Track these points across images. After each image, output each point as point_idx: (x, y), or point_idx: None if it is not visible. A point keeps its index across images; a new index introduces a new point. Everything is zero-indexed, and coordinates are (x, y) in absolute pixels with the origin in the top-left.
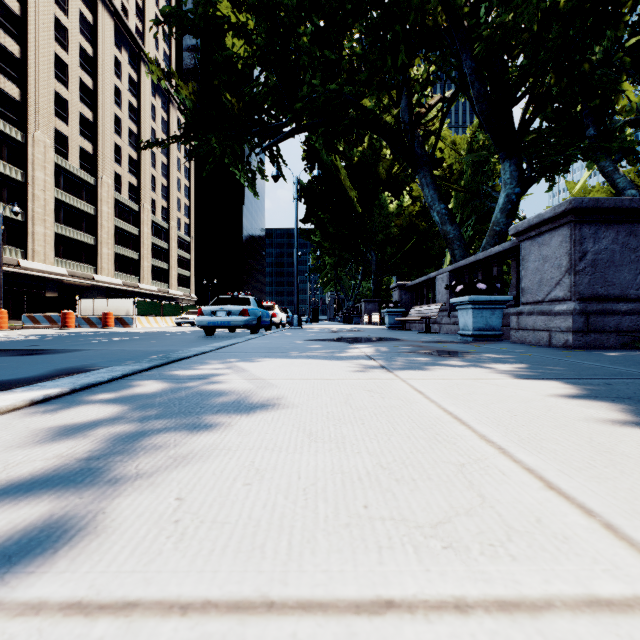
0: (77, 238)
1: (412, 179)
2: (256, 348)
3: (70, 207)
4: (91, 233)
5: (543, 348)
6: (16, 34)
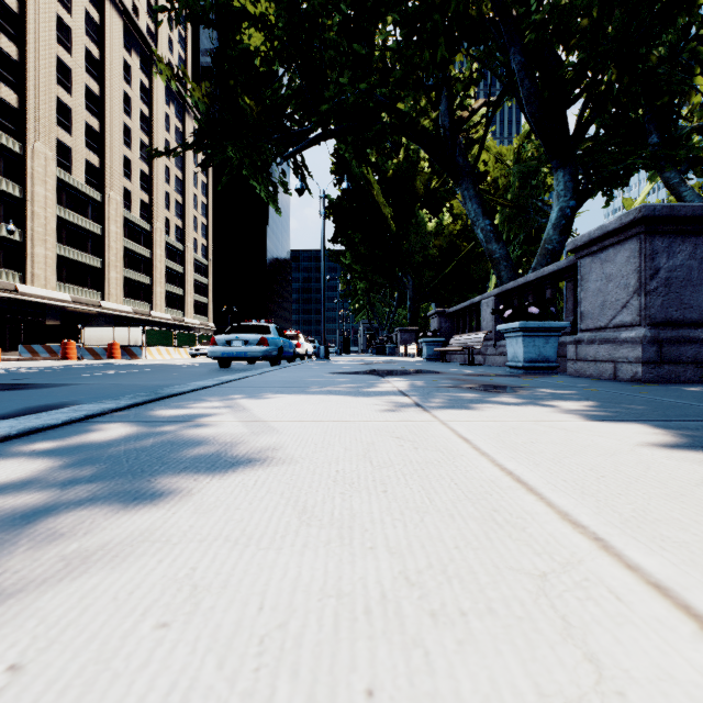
0: (82, 260)
1: (453, 195)
2: (270, 382)
3: (74, 226)
4: (97, 255)
5: (608, 382)
6: (13, 34)
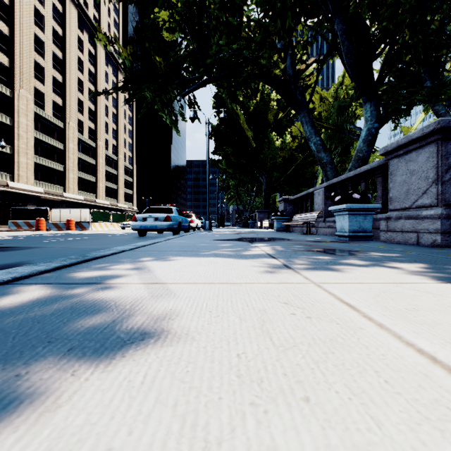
0: (51, 166)
1: (292, 123)
2: (171, 247)
3: (46, 144)
4: (61, 163)
5: (415, 247)
6: (6, 18)
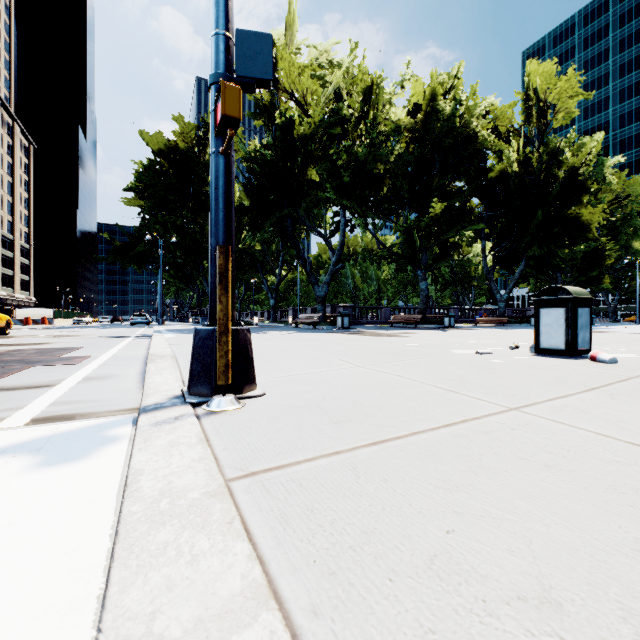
0: None
1: None
2: None
3: None
4: None
5: None
6: None
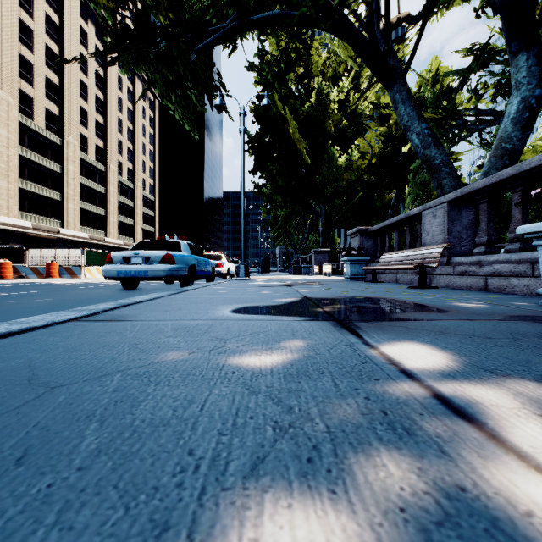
0: (43, 194)
1: (359, 134)
2: None
3: (36, 164)
4: (57, 190)
5: None
6: None
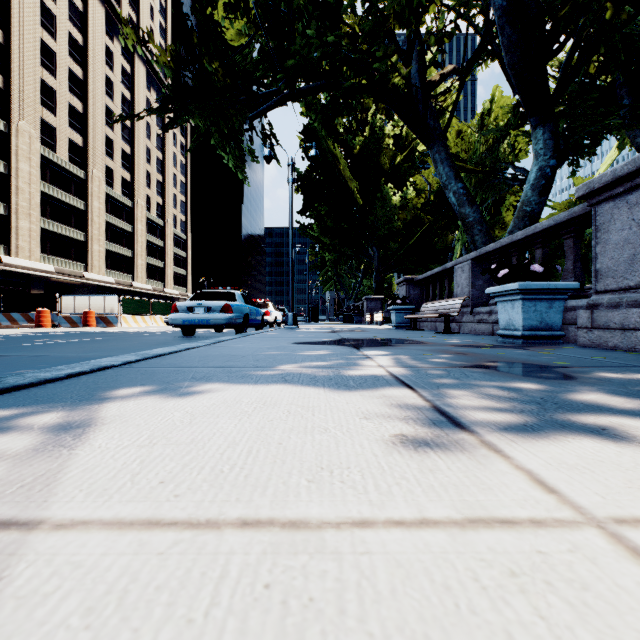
0: (66, 234)
1: (416, 170)
2: (209, 357)
3: (58, 201)
4: (81, 229)
5: None
6: None
